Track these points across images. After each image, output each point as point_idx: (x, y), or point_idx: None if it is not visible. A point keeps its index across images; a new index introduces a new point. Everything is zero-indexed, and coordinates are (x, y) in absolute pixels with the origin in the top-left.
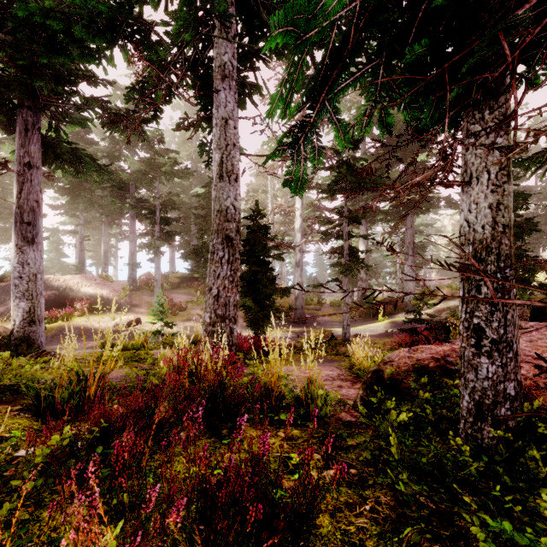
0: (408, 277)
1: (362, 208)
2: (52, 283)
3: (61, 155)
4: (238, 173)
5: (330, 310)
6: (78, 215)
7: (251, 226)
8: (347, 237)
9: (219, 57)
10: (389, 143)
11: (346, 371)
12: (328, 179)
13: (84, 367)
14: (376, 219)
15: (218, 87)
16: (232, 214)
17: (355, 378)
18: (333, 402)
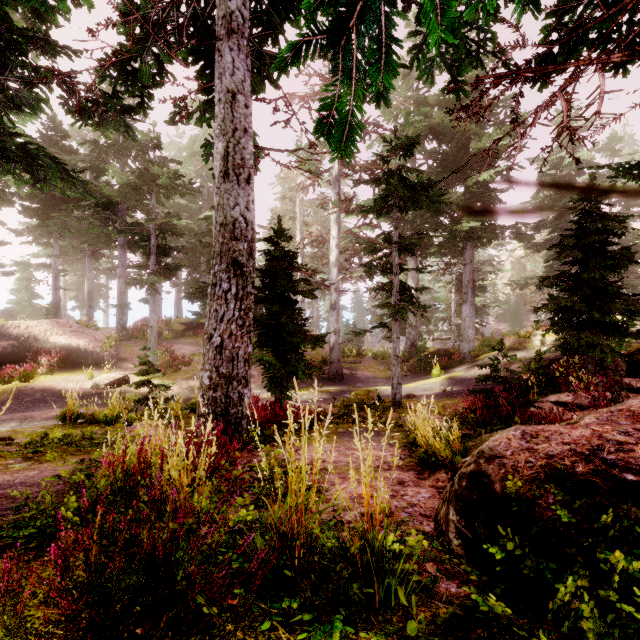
0: (468, 323)
1: (417, 233)
2: (9, 330)
3: (7, 151)
4: (248, 167)
5: (372, 364)
6: (51, 244)
7: (272, 252)
8: (397, 270)
9: (223, 3)
10: (444, 159)
11: (403, 450)
12: (370, 203)
13: (7, 459)
14: (428, 252)
15: (222, 47)
16: (243, 230)
17: (418, 463)
18: (417, 558)
